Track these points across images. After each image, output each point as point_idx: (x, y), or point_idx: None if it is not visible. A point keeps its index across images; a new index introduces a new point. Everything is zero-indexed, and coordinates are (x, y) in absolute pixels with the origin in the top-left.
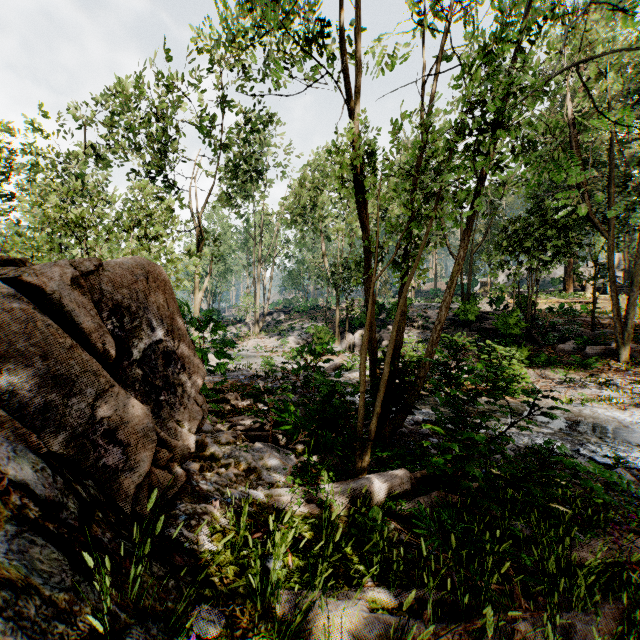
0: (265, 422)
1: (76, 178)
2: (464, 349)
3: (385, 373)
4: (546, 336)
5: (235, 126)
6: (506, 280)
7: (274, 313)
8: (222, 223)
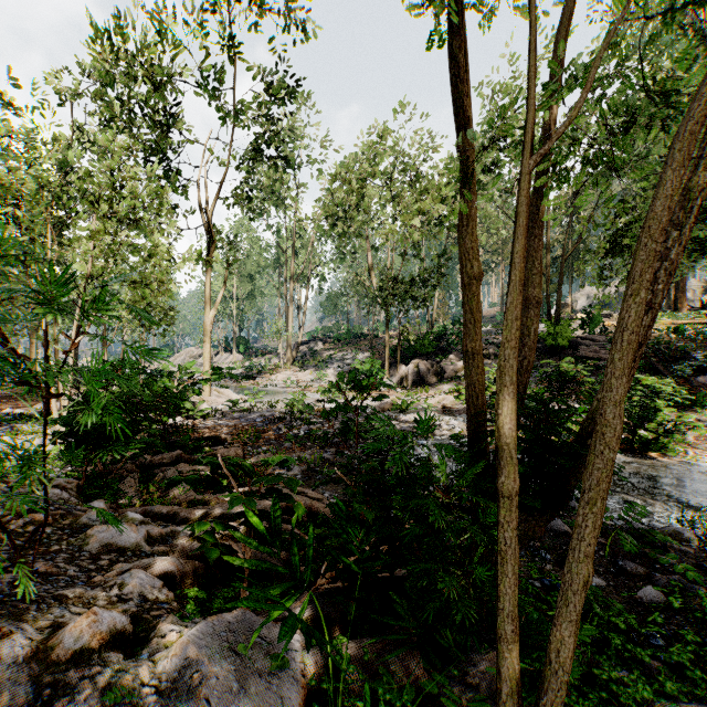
0: (269, 506)
1: (60, 169)
2: (577, 381)
3: (609, 437)
4: (678, 365)
5: (256, 97)
6: (588, 303)
7: (311, 342)
8: (249, 236)
